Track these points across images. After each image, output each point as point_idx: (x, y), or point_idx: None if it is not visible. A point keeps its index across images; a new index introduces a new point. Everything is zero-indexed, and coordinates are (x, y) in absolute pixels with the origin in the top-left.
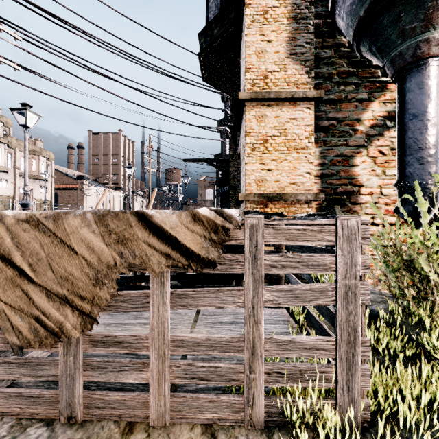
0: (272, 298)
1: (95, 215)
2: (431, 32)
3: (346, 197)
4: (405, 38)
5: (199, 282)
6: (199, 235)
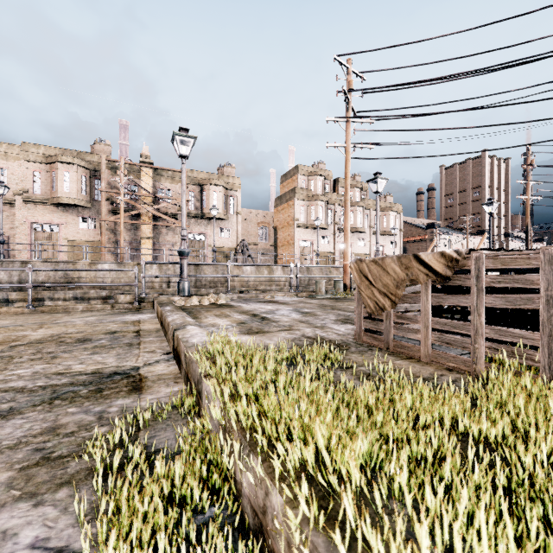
0: (491, 302)
1: (396, 257)
2: None
3: None
4: None
5: (504, 321)
6: (442, 264)
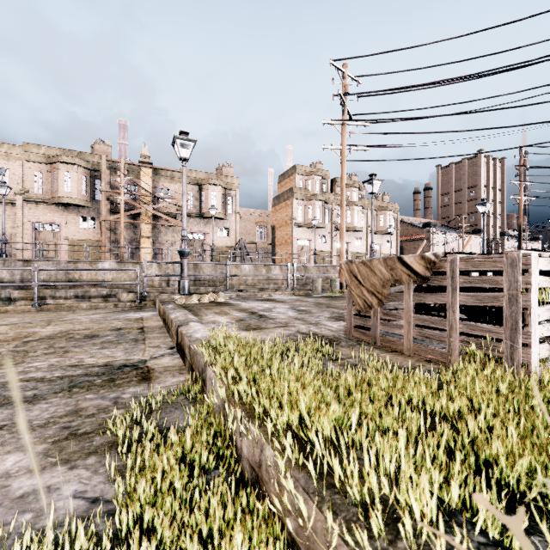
0: (464, 300)
1: (383, 259)
2: None
3: None
4: None
5: (483, 318)
6: (422, 266)
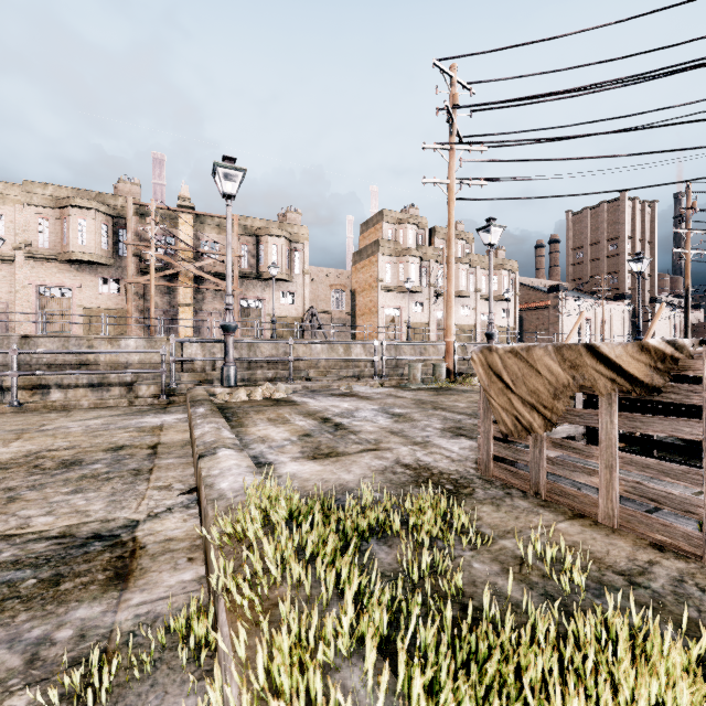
0: None
1: (553, 347)
2: None
3: None
4: None
5: None
6: (644, 364)
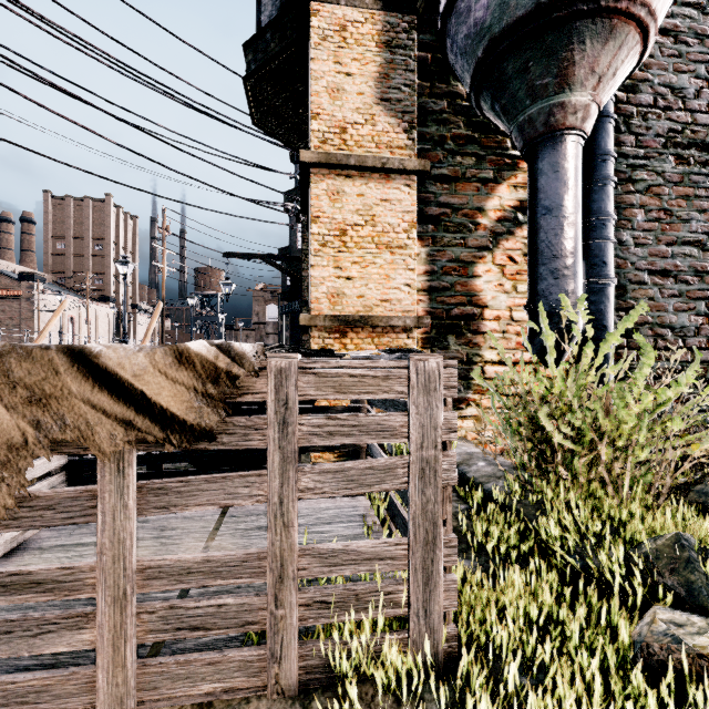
0: (313, 485)
1: None
2: (566, 94)
3: (463, 323)
4: (536, 97)
5: (227, 463)
6: (186, 387)
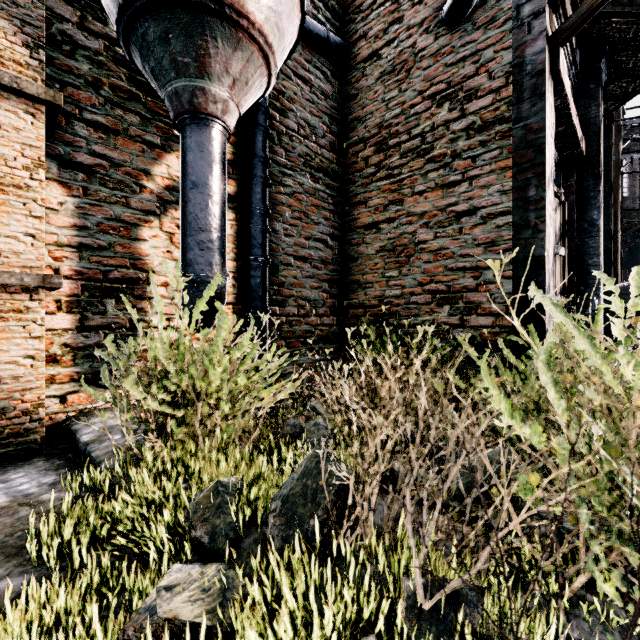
0: None
1: None
2: (207, 82)
3: (126, 287)
4: (180, 73)
5: None
6: None
